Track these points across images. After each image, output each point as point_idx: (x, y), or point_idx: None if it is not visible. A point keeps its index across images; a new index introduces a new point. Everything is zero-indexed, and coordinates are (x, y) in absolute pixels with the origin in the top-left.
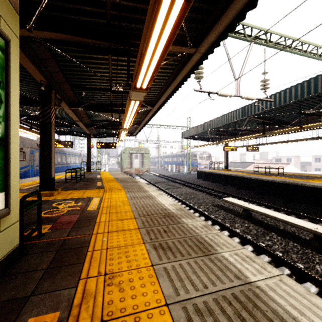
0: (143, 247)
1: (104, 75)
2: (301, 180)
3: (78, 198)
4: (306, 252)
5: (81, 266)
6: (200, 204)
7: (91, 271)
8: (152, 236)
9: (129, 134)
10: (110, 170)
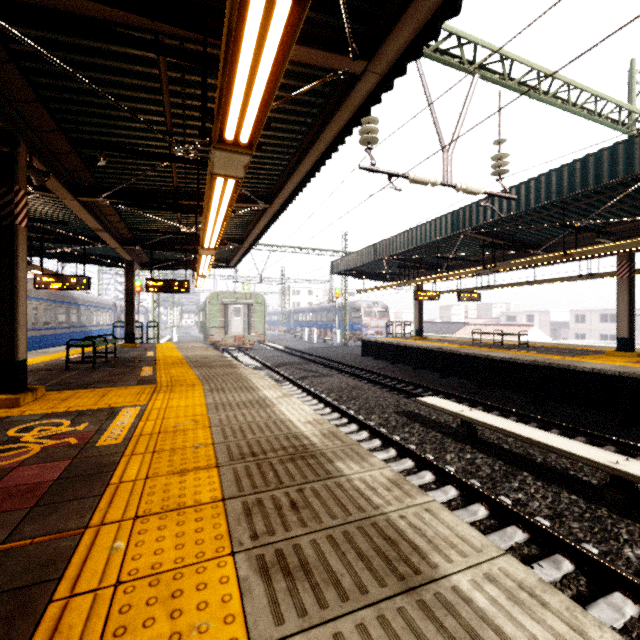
0: (228, 571)
1: (153, 120)
2: (565, 359)
3: (84, 411)
4: (599, 515)
5: None
6: (371, 411)
7: None
8: (258, 524)
9: (220, 264)
10: (183, 339)
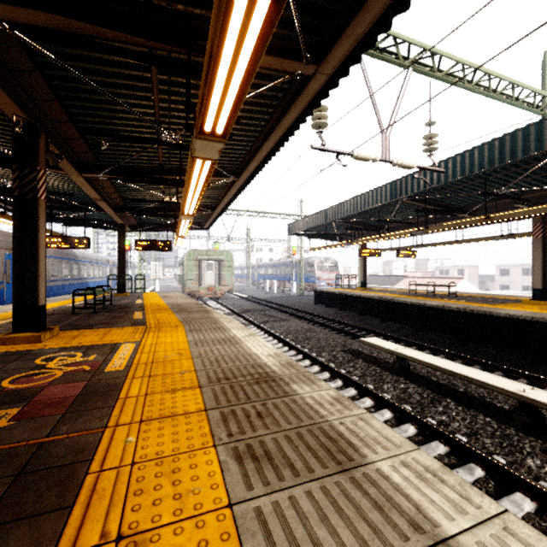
0: (212, 457)
1: (145, 112)
2: (487, 306)
3: (92, 345)
4: (508, 433)
5: (64, 518)
6: (322, 349)
7: (85, 532)
8: (232, 427)
9: (196, 226)
10: (164, 289)
